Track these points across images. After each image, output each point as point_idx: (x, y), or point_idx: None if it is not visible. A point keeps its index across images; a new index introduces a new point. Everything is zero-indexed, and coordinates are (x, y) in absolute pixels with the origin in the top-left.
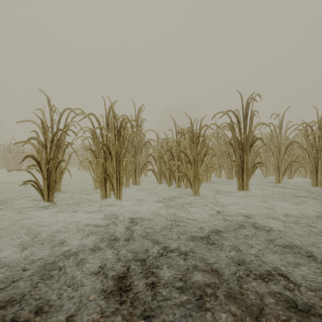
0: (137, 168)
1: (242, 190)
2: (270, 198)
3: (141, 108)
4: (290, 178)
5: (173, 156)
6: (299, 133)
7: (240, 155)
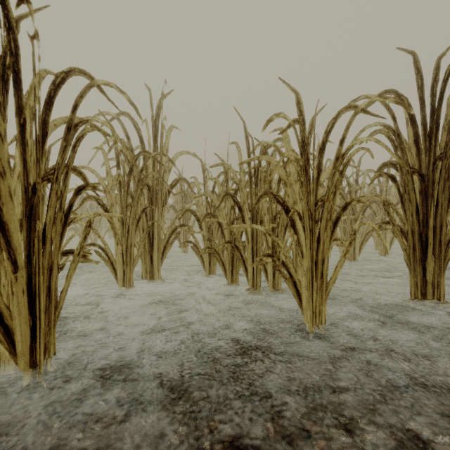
0: (156, 239)
1: (422, 300)
2: None
3: (162, 92)
4: None
5: (240, 210)
6: None
7: (417, 208)
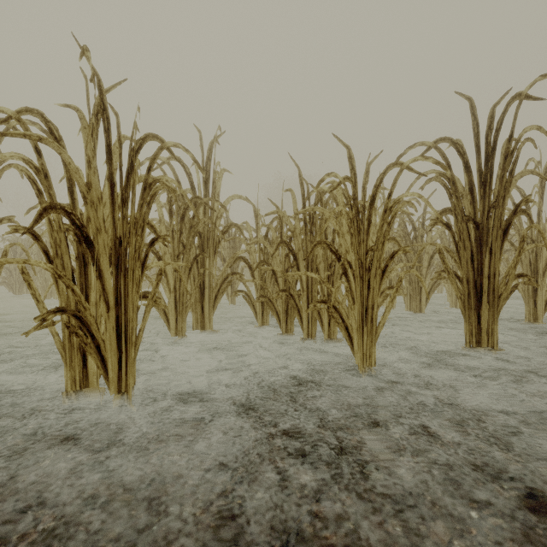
0: (207, 288)
1: (477, 348)
2: None
3: (215, 137)
4: None
5: (295, 258)
6: None
7: (472, 256)
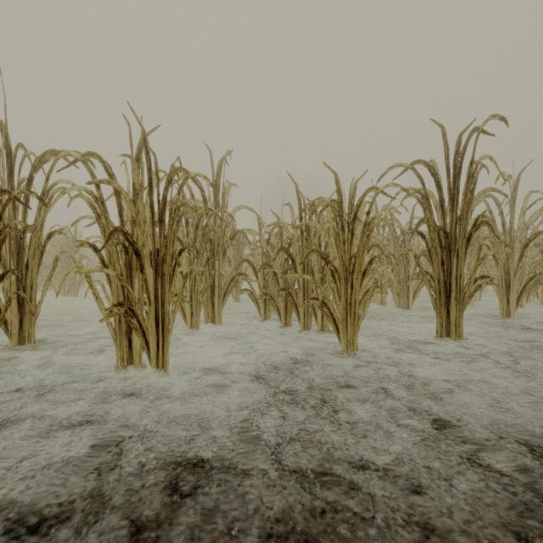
0: (217, 287)
1: (446, 338)
2: (524, 360)
3: (224, 158)
4: (519, 306)
5: (293, 261)
6: None
7: (442, 260)
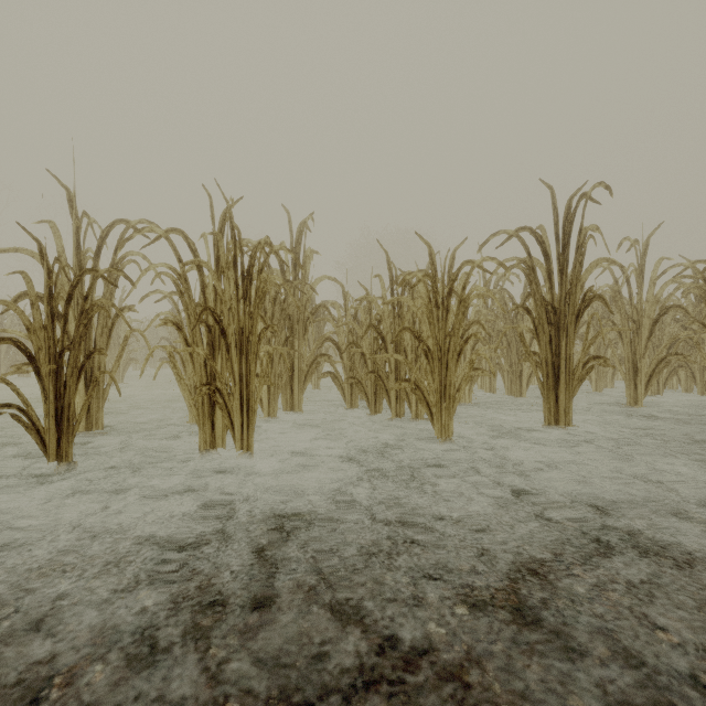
0: (296, 370)
1: (555, 426)
2: (632, 447)
3: (306, 223)
4: (655, 394)
5: (384, 340)
6: (686, 285)
7: (550, 339)
